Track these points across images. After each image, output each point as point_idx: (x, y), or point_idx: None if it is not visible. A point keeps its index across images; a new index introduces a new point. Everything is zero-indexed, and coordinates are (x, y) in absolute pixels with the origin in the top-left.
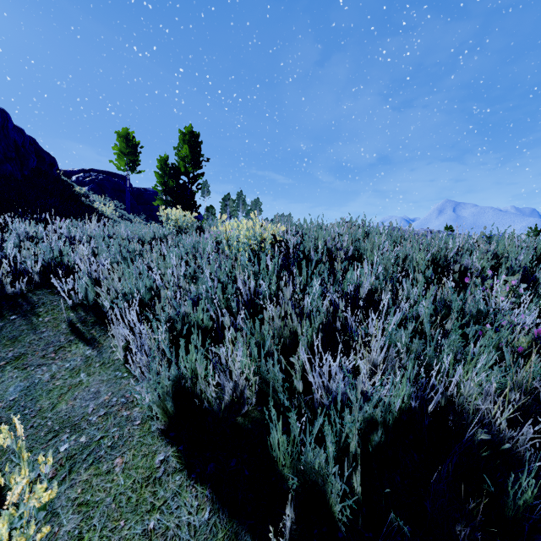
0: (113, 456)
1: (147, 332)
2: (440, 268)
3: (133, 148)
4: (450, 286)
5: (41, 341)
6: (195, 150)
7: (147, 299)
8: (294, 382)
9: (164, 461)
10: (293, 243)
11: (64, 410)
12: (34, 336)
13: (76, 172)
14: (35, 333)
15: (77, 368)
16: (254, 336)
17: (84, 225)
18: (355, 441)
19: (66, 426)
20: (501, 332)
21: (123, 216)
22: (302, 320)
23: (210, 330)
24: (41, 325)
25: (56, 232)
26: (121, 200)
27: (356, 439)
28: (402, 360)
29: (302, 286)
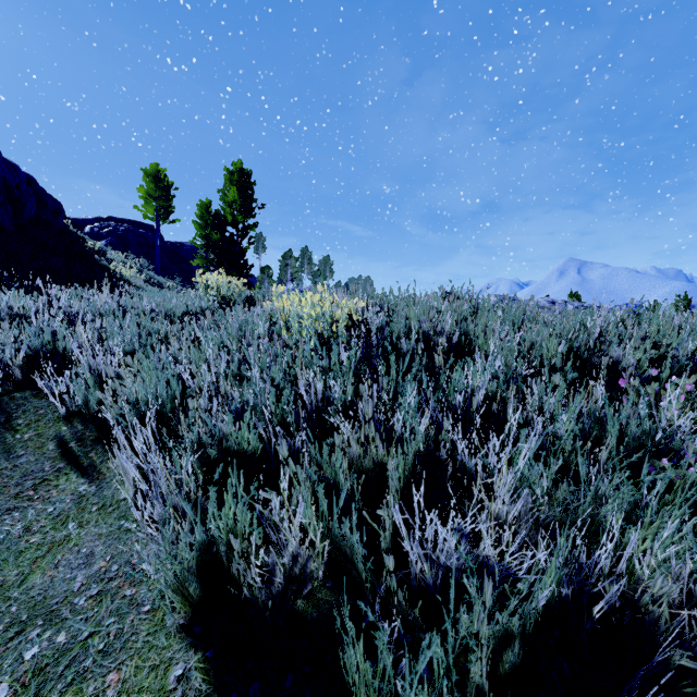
0: (105, 668)
1: (162, 471)
2: (580, 361)
3: (164, 190)
4: (600, 392)
5: (16, 471)
6: (246, 194)
7: (170, 408)
8: (381, 545)
9: (183, 677)
10: (376, 326)
11: (38, 585)
12: (6, 463)
13: (90, 220)
14: (8, 458)
15: (64, 515)
16: (321, 467)
17: (94, 294)
18: (480, 665)
19: (38, 614)
20: (683, 468)
21: (152, 280)
22: (389, 439)
23: (260, 454)
24: (19, 445)
25: (52, 306)
26: (149, 258)
27: (484, 670)
28: (542, 515)
29: (390, 394)
